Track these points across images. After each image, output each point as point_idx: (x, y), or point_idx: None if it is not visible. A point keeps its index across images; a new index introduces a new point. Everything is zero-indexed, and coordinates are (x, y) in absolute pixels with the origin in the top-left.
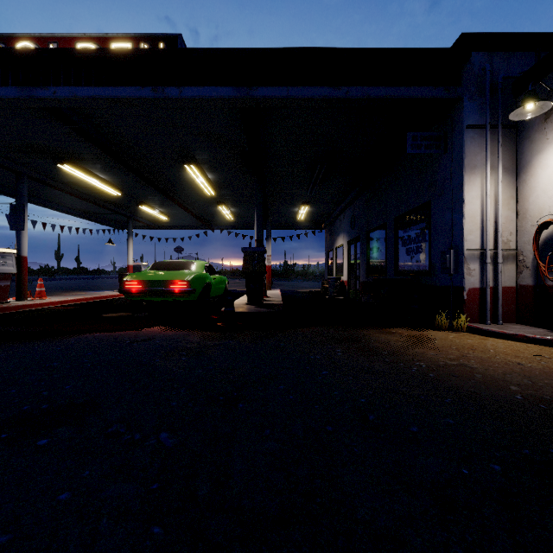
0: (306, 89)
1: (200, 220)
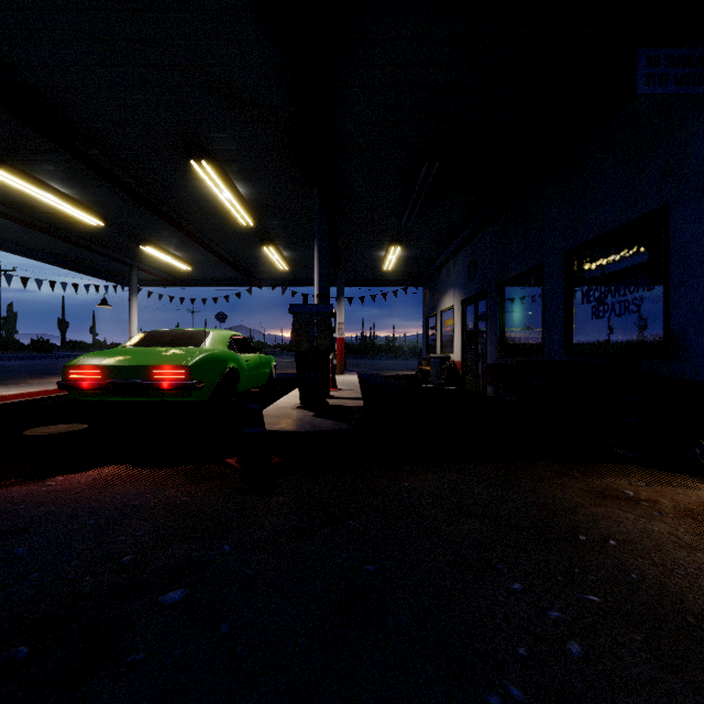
0: None
1: (238, 271)
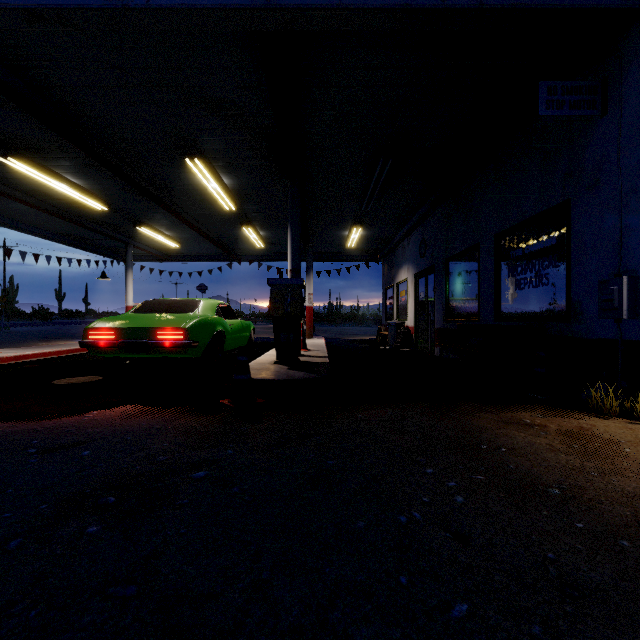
0: None
1: (220, 248)
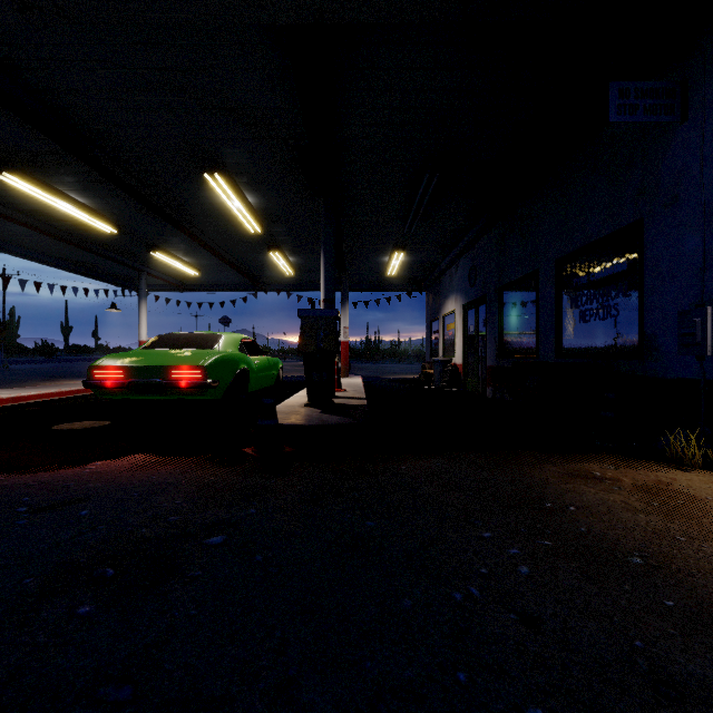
0: None
1: (245, 276)
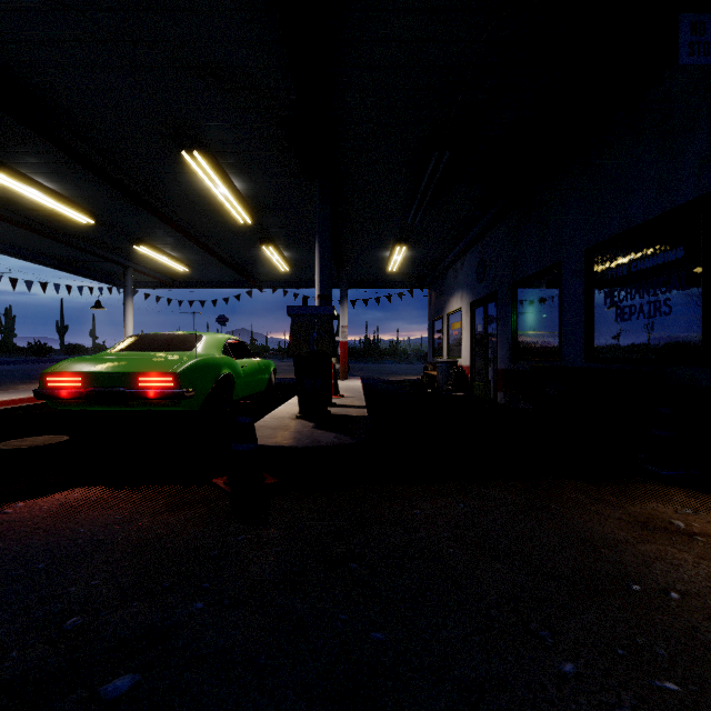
0: None
1: (238, 273)
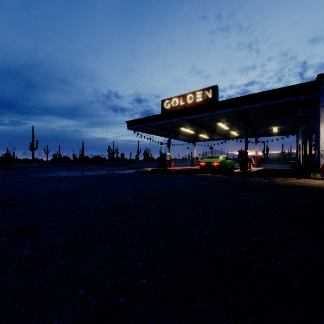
0: (255, 105)
1: (222, 137)
